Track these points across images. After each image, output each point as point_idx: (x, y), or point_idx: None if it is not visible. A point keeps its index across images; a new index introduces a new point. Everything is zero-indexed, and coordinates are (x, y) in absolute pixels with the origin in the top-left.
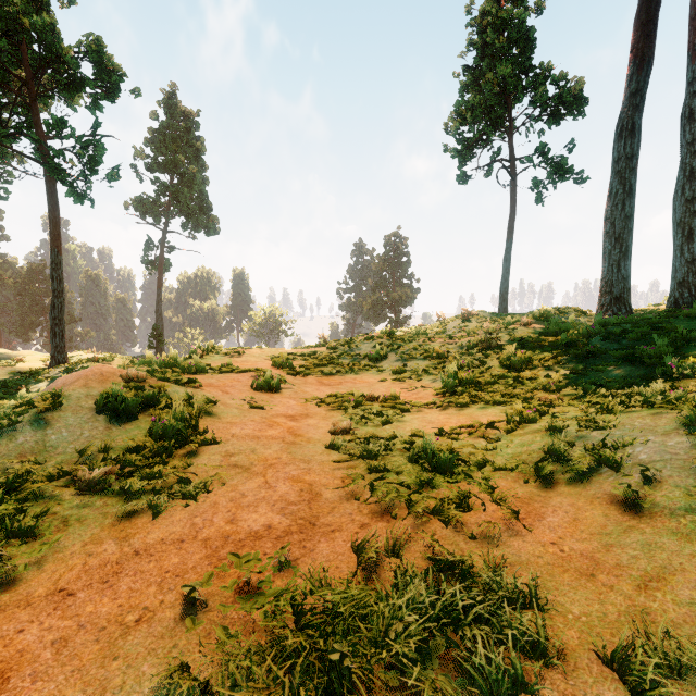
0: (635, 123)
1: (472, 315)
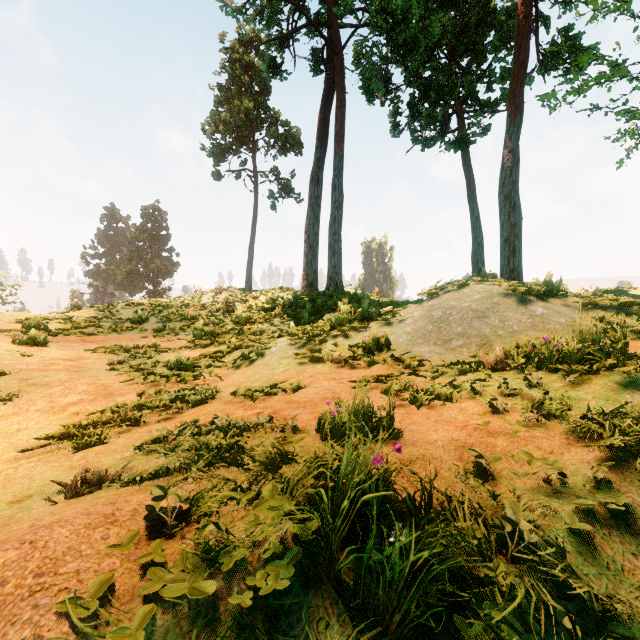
0: (319, 177)
1: (223, 290)
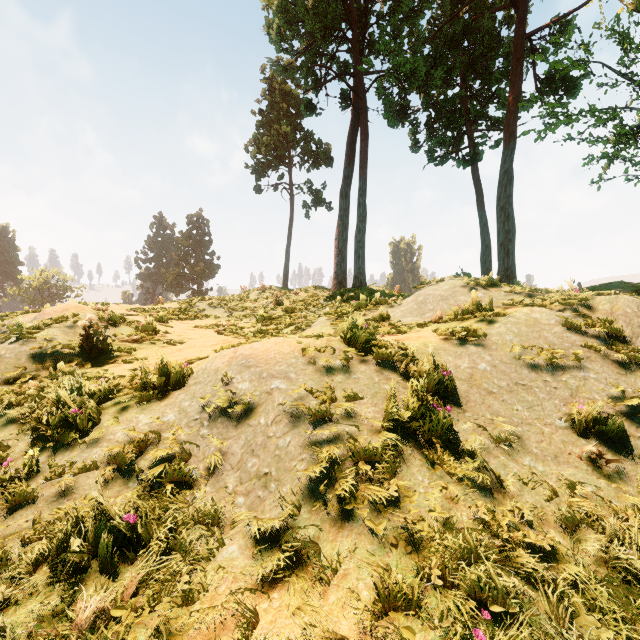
0: (347, 192)
1: (266, 289)
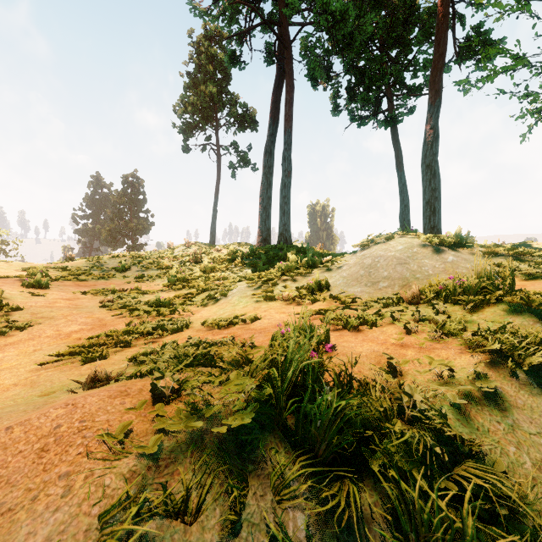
0: (272, 150)
1: (191, 245)
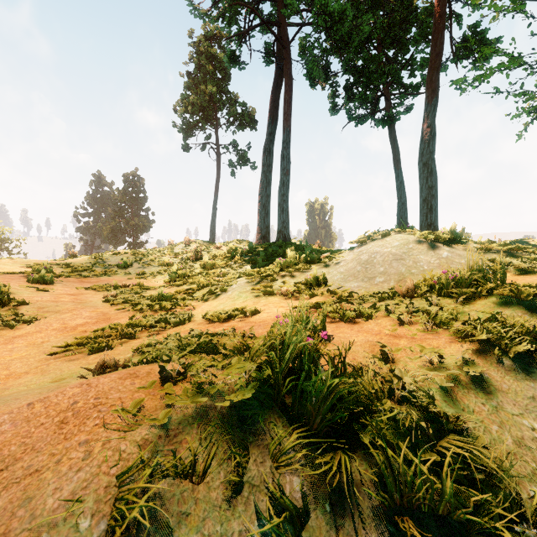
0: (271, 149)
1: (191, 242)
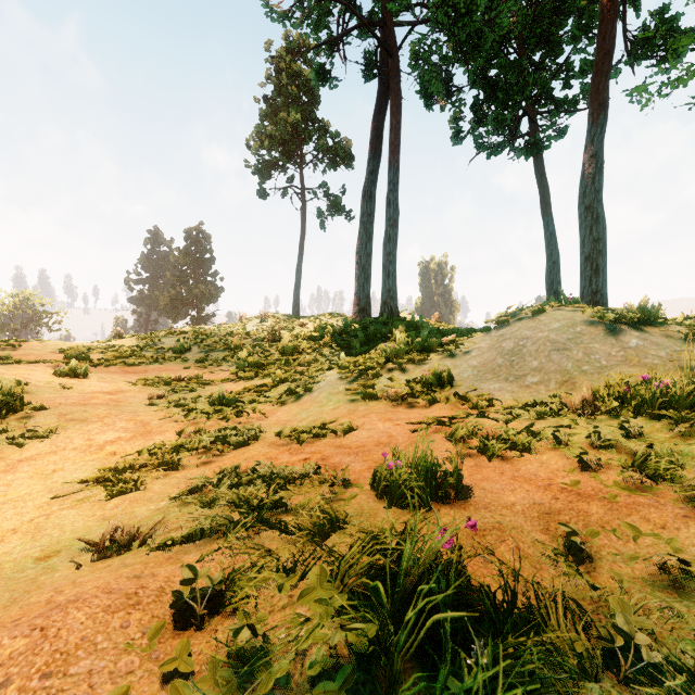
0: (372, 192)
1: (269, 316)
